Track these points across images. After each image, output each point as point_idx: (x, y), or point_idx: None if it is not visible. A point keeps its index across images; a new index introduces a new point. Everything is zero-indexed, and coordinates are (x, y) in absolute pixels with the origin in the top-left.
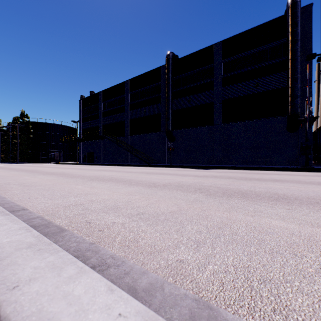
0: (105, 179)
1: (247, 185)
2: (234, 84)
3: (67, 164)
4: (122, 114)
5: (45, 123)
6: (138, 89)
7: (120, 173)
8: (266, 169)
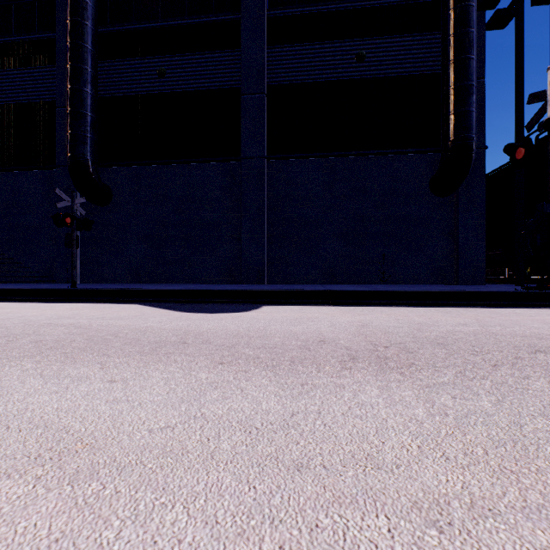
0: None
1: None
2: (300, 42)
3: None
4: None
5: None
6: None
7: None
8: (454, 301)
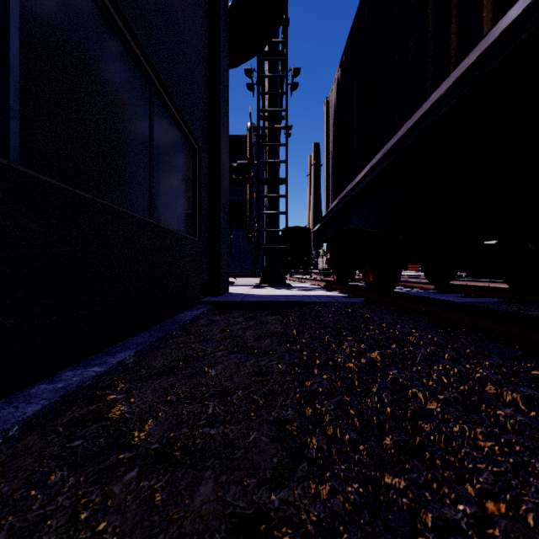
0: None
1: None
2: None
3: None
4: None
5: None
6: None
7: None
8: None
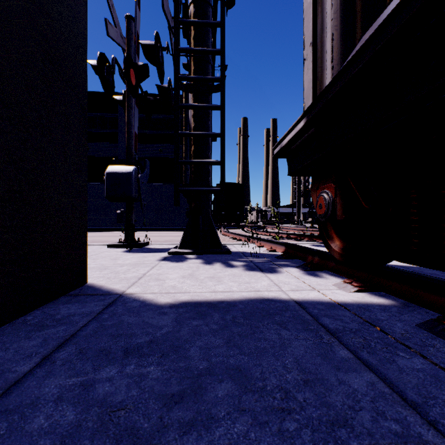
0: None
1: (117, 239)
2: (140, 143)
3: None
4: None
5: None
6: None
7: None
8: (161, 230)
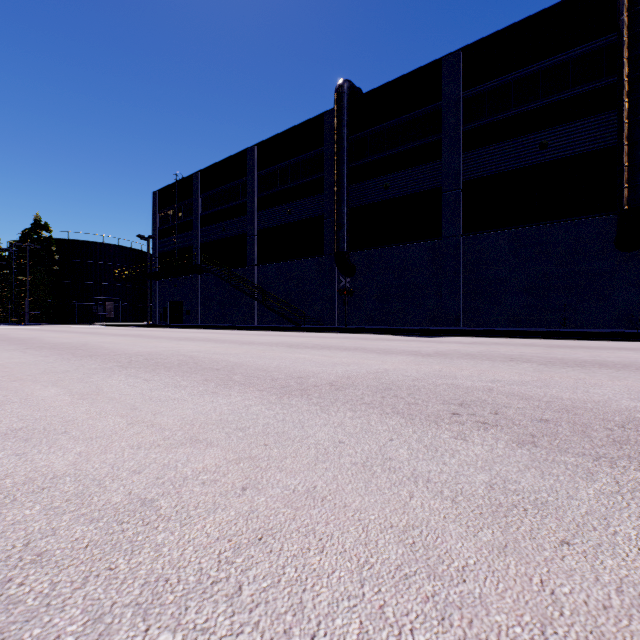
0: (165, 364)
1: (605, 386)
2: (489, 144)
3: (125, 326)
4: (240, 220)
5: (85, 242)
6: (274, 165)
7: (223, 345)
8: (575, 337)
